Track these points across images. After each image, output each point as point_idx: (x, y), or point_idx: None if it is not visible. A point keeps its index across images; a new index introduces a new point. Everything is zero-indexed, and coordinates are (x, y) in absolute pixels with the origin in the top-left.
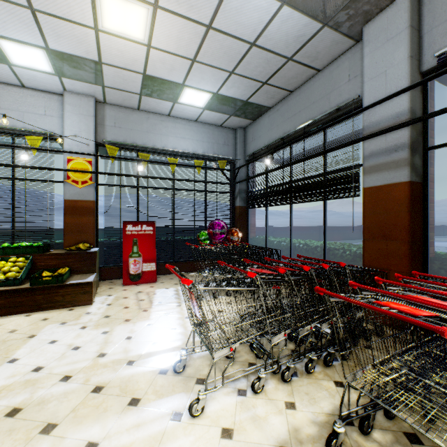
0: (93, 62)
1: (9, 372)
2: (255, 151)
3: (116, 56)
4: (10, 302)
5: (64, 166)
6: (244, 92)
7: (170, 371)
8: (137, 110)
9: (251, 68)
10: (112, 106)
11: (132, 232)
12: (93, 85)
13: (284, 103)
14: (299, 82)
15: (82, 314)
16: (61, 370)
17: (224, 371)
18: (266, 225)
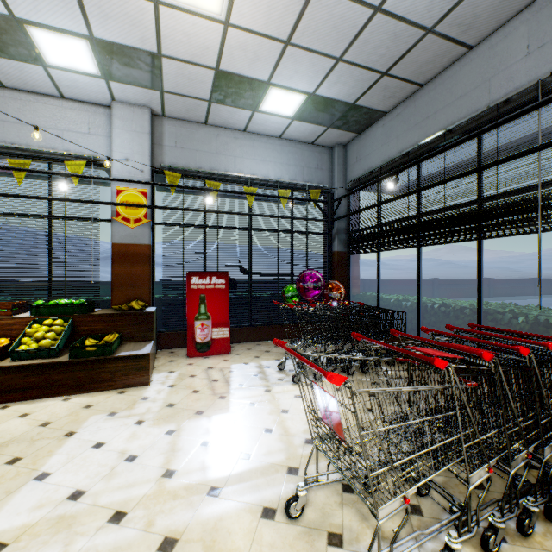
0: (151, 55)
1: (35, 499)
2: (363, 174)
3: (180, 43)
4: (43, 381)
5: (112, 199)
6: (352, 90)
7: (278, 513)
8: (203, 125)
9: (368, 51)
10: (172, 120)
11: (198, 287)
12: (149, 90)
13: (409, 104)
14: (436, 68)
15: (137, 400)
16: (109, 499)
17: (394, 540)
18: (378, 278)
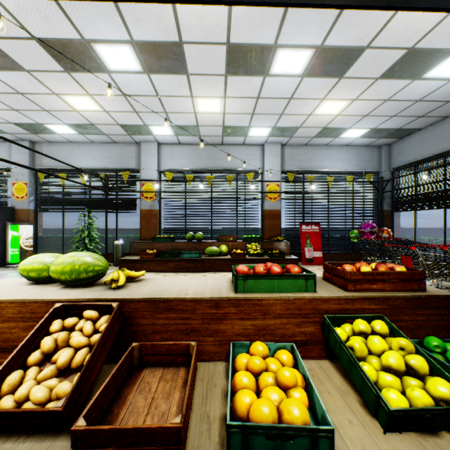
0: (295, 128)
1: None
2: (404, 164)
3: (312, 123)
4: None
5: (264, 189)
6: (398, 124)
7: None
8: (303, 146)
9: (411, 111)
10: (288, 146)
11: (305, 230)
12: (285, 138)
13: (437, 126)
14: None
15: None
16: None
17: None
18: (415, 226)
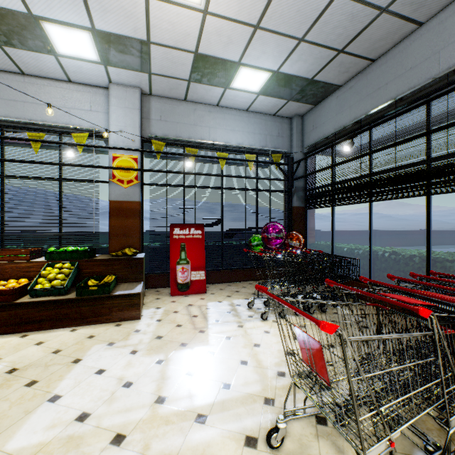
0: (141, 42)
1: (48, 419)
2: (319, 140)
3: (166, 31)
4: (55, 314)
5: (109, 164)
6: (311, 67)
7: (260, 442)
8: (183, 101)
9: (327, 31)
10: (157, 98)
11: (179, 236)
12: (139, 73)
13: (361, 77)
14: (387, 45)
15: (131, 332)
16: (111, 422)
17: None
18: (332, 229)
